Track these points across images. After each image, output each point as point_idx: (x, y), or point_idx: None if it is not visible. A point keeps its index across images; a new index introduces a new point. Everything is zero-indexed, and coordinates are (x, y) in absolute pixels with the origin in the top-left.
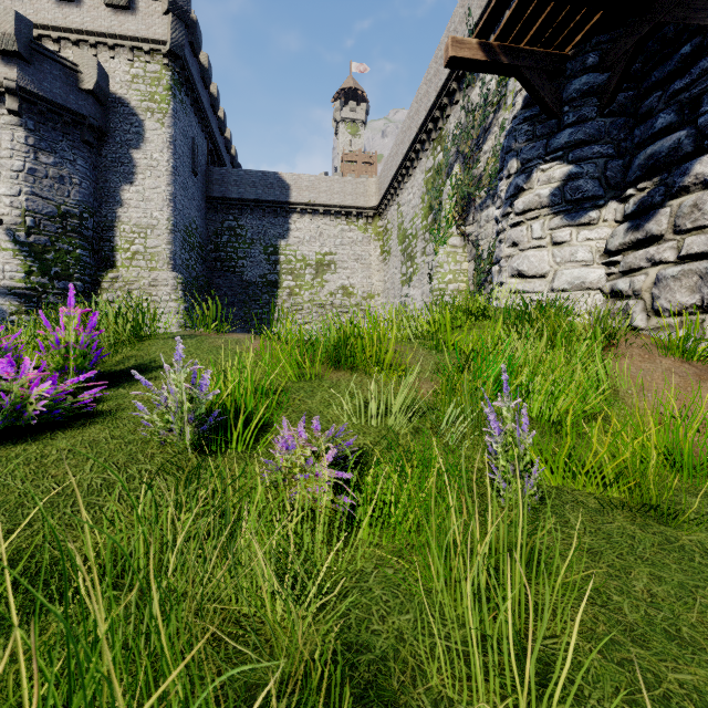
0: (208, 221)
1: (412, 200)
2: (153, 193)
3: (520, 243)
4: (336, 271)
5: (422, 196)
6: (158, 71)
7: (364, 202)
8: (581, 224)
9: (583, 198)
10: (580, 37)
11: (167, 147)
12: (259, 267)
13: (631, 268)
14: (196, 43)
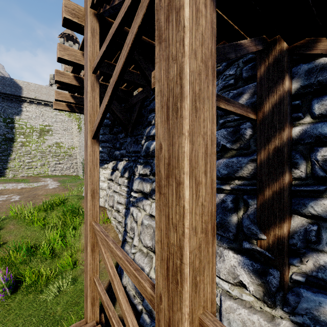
0: None
1: None
2: None
3: None
4: (53, 135)
5: None
6: None
7: None
8: (103, 168)
9: (104, 159)
10: None
11: None
12: None
13: (109, 187)
14: None
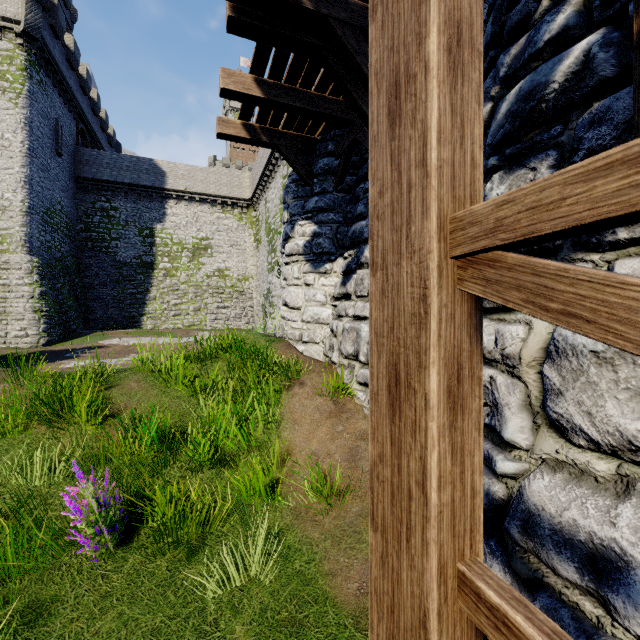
0: (78, 201)
1: (274, 200)
2: (4, 173)
3: (287, 279)
4: (213, 255)
5: (280, 198)
6: (11, 49)
7: (239, 194)
8: (320, 272)
9: (323, 252)
10: (321, 129)
11: (21, 128)
12: (134, 248)
13: (339, 314)
14: (58, 26)
